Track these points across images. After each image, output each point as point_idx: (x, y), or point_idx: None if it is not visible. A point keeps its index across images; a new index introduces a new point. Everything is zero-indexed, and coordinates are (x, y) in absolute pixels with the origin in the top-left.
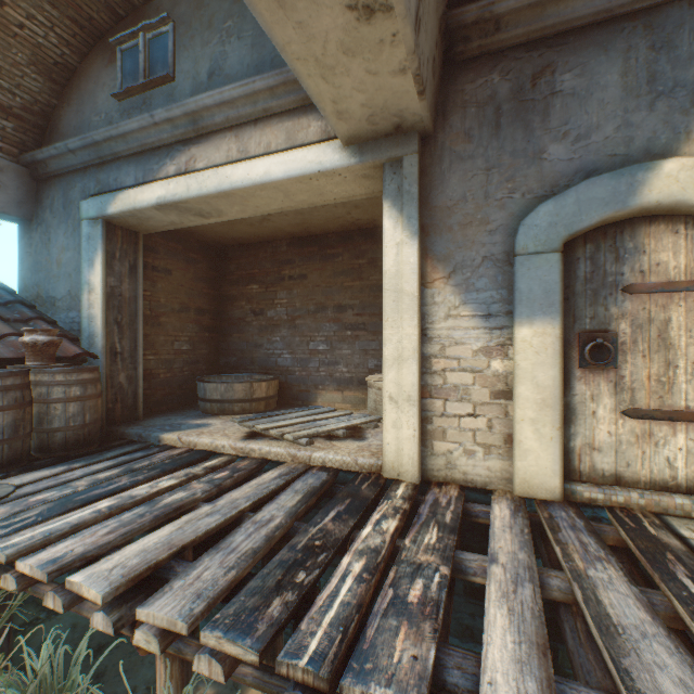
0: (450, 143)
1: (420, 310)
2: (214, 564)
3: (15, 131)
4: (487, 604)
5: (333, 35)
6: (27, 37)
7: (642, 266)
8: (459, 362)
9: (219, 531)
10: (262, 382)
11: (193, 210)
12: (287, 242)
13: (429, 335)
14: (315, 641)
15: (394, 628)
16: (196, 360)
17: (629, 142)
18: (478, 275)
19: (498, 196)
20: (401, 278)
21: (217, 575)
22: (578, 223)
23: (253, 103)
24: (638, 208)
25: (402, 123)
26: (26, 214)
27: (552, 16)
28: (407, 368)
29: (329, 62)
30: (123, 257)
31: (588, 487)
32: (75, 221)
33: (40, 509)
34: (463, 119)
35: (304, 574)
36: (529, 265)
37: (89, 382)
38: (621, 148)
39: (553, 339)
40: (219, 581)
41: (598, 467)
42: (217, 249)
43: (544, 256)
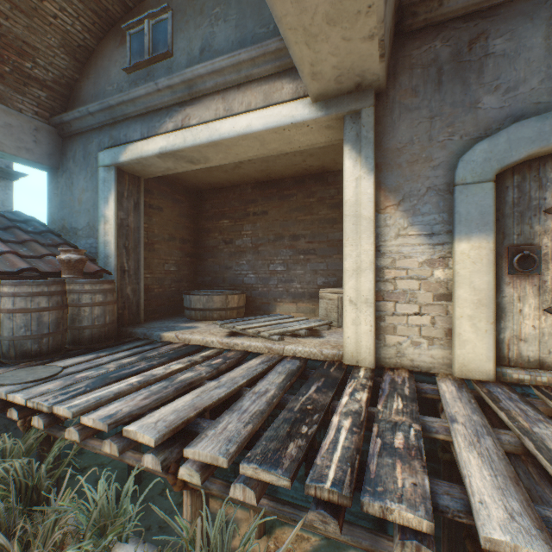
0: (399, 98)
1: (374, 231)
2: (233, 420)
3: (47, 99)
4: (459, 450)
5: (321, 8)
6: (59, 25)
7: None
8: (407, 272)
9: (224, 401)
10: (235, 295)
11: (186, 158)
12: (252, 186)
13: (382, 251)
14: (331, 472)
15: (390, 464)
16: (180, 279)
17: (551, 92)
18: (423, 202)
19: (440, 139)
20: (360, 205)
21: (238, 427)
22: (509, 158)
23: (237, 71)
24: None
25: (362, 82)
26: (54, 164)
27: None
28: (364, 277)
29: (313, 31)
30: (129, 196)
31: (516, 370)
32: (92, 169)
33: (86, 382)
34: (410, 78)
35: (306, 427)
36: (467, 192)
37: (108, 291)
38: (545, 96)
39: (487, 252)
40: (242, 431)
41: (523, 355)
42: (195, 192)
43: (480, 185)
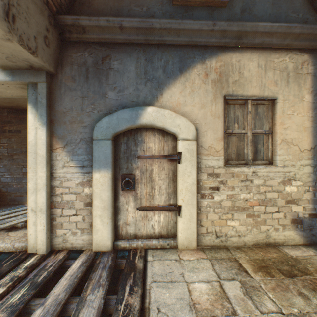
0: (65, 80)
1: (49, 163)
2: None
3: None
4: None
5: None
6: None
7: (144, 148)
8: (69, 189)
9: None
10: None
11: None
12: (8, 110)
13: (55, 176)
14: None
15: None
16: None
17: (138, 97)
18: (79, 147)
19: (87, 110)
20: (37, 146)
21: None
22: (118, 128)
23: None
24: (139, 125)
25: (33, 65)
26: None
27: (108, 34)
28: (40, 194)
29: None
30: None
31: (124, 242)
32: None
33: None
34: (71, 70)
35: None
36: (99, 145)
37: None
38: (136, 98)
39: (108, 179)
40: None
41: (129, 232)
42: None
43: (105, 141)
